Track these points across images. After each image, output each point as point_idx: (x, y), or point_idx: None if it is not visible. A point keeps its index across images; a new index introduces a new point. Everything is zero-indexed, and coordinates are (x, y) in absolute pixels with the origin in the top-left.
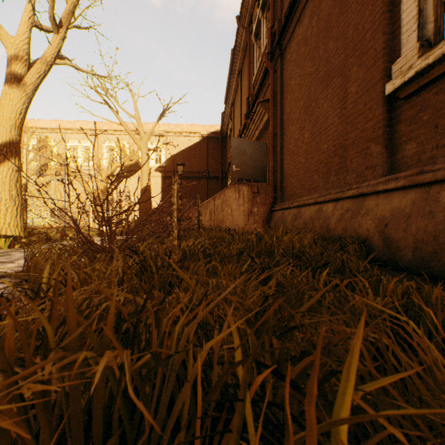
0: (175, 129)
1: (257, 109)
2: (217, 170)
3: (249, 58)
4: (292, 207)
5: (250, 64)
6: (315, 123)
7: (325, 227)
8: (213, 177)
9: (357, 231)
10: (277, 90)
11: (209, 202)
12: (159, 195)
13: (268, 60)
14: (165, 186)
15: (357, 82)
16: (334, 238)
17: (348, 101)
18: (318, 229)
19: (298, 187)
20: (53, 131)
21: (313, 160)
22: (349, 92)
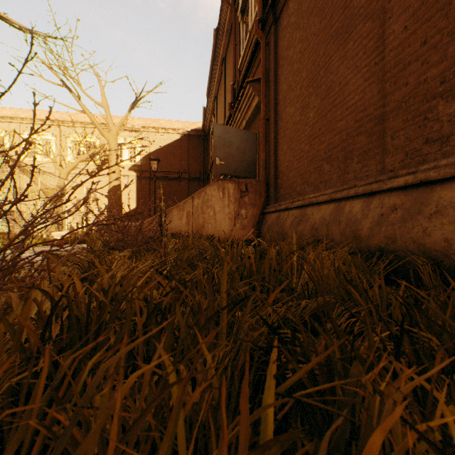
0: (152, 124)
1: (245, 92)
2: (199, 170)
3: (234, 39)
4: (292, 208)
5: (236, 46)
6: (325, 95)
7: (350, 234)
8: (195, 178)
9: (419, 241)
10: (269, 66)
11: (186, 202)
12: (134, 197)
13: (258, 29)
14: (141, 187)
15: (405, 13)
16: (370, 252)
17: (387, 48)
18: (337, 237)
19: (299, 182)
20: (4, 120)
21: (322, 146)
22: (389, 33)
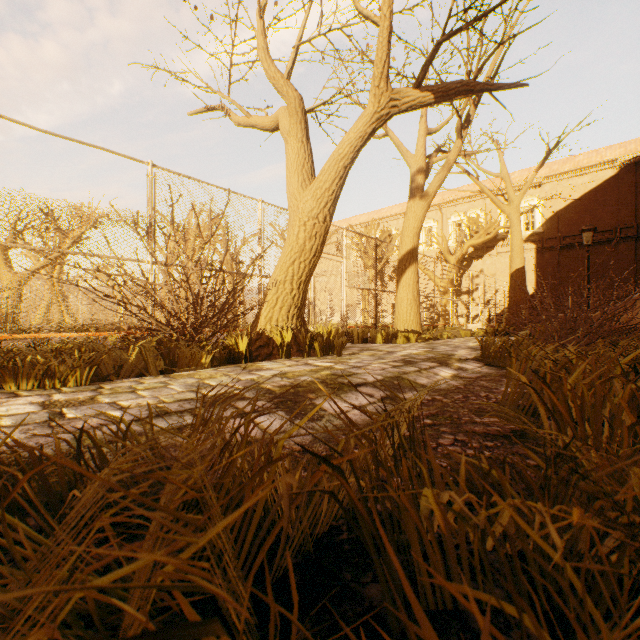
0: (561, 169)
1: None
2: None
3: None
4: None
5: None
6: None
7: None
8: None
9: None
10: None
11: None
12: (530, 278)
13: None
14: (542, 263)
15: None
16: None
17: None
18: None
19: None
20: (393, 219)
21: None
22: None
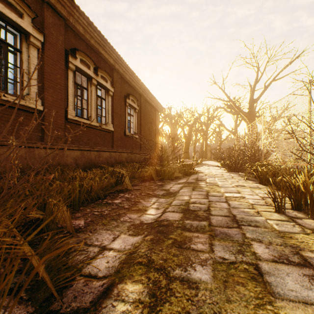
0: None
1: None
2: None
3: None
4: None
5: None
6: None
7: None
8: None
9: None
10: None
11: None
12: None
13: None
14: None
15: None
16: None
17: None
18: None
19: None
20: None
21: None
22: None
